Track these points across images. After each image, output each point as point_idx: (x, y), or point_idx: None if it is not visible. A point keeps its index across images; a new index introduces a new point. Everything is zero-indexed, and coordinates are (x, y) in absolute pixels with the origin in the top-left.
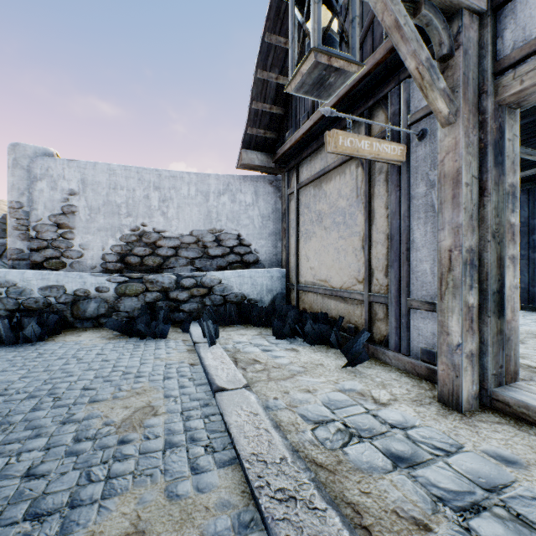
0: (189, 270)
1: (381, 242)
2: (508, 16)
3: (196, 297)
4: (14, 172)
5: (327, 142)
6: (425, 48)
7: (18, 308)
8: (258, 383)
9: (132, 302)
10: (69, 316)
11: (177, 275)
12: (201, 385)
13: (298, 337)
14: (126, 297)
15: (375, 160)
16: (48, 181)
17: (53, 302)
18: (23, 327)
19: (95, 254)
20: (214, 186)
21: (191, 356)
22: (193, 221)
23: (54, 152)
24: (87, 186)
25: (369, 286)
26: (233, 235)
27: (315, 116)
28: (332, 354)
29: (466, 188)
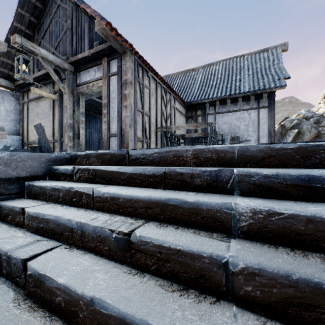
0: None
1: (57, 123)
2: (79, 75)
3: None
4: None
5: (31, 90)
6: (57, 76)
7: None
8: None
9: None
10: None
11: None
12: None
13: None
14: None
15: (49, 98)
16: None
17: None
18: None
19: None
20: None
21: None
22: None
23: None
24: None
25: (54, 137)
26: None
27: (34, 76)
28: None
29: (69, 110)
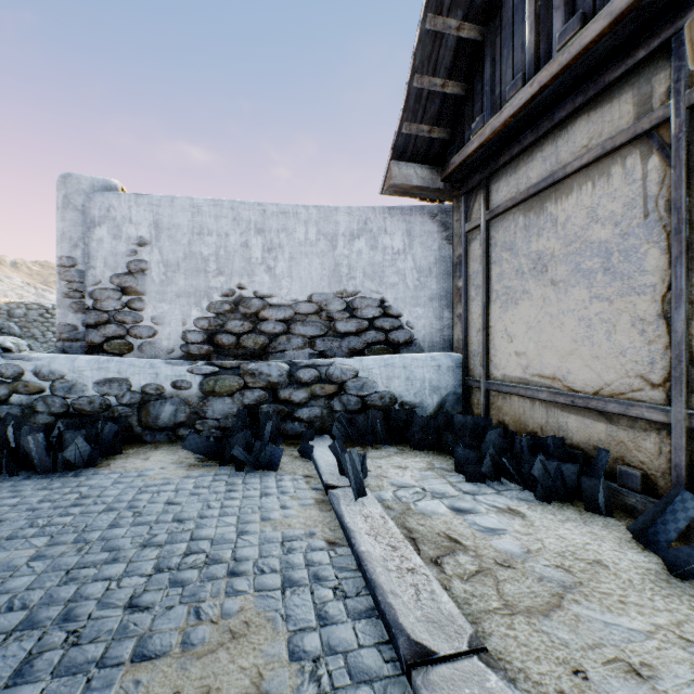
0: (307, 356)
1: None
2: None
3: (319, 398)
4: (65, 215)
5: None
6: None
7: (66, 411)
8: (488, 620)
9: (224, 405)
10: (136, 424)
11: (290, 364)
12: (363, 617)
13: (504, 477)
14: (216, 397)
15: None
16: (110, 226)
17: (113, 403)
18: (65, 446)
19: (172, 331)
20: (345, 225)
21: (325, 518)
22: (313, 280)
23: (117, 185)
24: (162, 231)
25: (687, 394)
26: (373, 301)
27: (543, 74)
28: (602, 531)
29: None
